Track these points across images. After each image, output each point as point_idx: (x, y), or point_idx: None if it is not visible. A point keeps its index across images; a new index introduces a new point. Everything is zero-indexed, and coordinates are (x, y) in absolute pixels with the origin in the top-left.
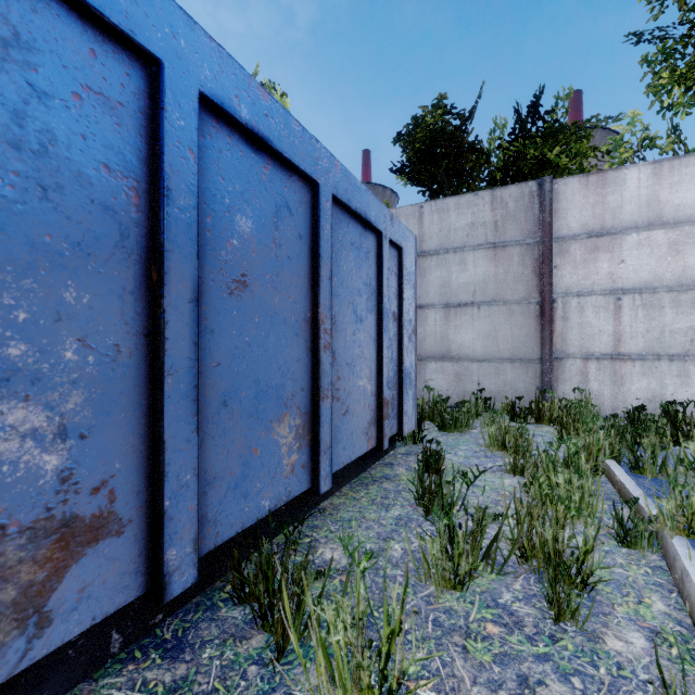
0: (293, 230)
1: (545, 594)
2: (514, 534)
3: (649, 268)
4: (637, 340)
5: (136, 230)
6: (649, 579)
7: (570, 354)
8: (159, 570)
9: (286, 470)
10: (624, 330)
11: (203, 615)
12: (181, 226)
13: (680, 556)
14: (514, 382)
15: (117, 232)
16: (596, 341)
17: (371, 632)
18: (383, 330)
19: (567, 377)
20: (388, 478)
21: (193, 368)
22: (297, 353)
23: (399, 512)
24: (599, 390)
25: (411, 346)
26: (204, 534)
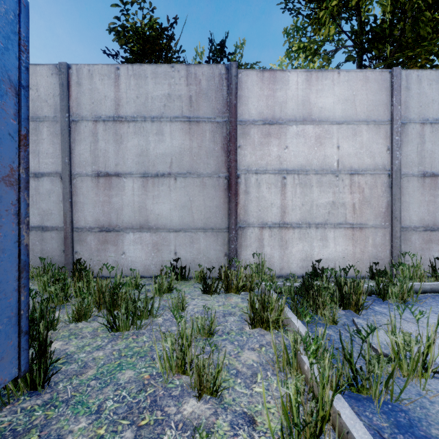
0: None
1: None
2: None
3: (304, 155)
4: (296, 212)
5: None
6: None
7: (251, 223)
8: None
9: None
10: (288, 204)
11: None
12: None
13: None
14: (206, 250)
15: None
16: (269, 212)
17: None
18: None
19: (248, 243)
20: None
21: None
22: None
23: None
24: (271, 253)
25: None
26: None
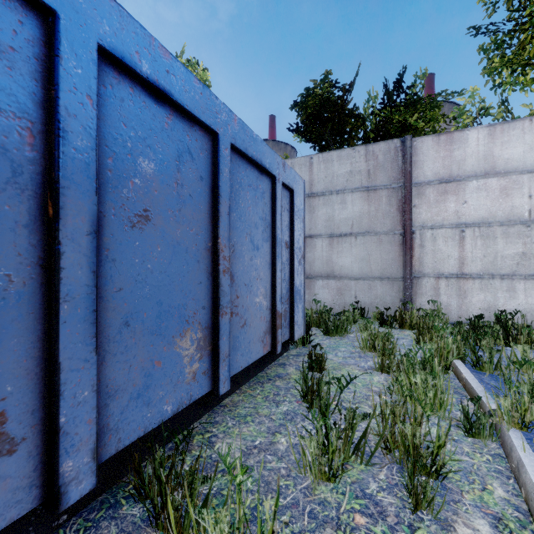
0: (195, 172)
1: (405, 483)
2: (379, 430)
3: (486, 208)
4: (477, 263)
5: (30, 168)
6: (491, 466)
7: (426, 274)
8: (54, 482)
9: (188, 378)
10: (467, 255)
11: (105, 513)
12: (79, 165)
13: (516, 448)
14: (383, 296)
15: (9, 169)
16: (445, 264)
17: (254, 526)
18: (277, 256)
19: (423, 291)
20: (280, 377)
21: (92, 294)
22: (198, 277)
23: (287, 407)
24: (448, 302)
25: (300, 269)
26: (105, 442)
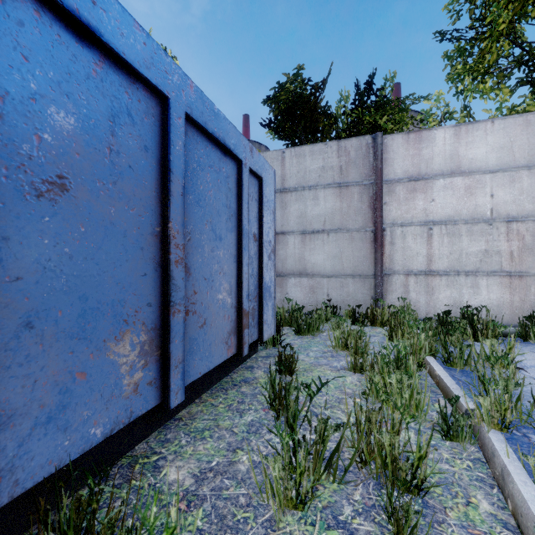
0: (137, 140)
1: (383, 503)
2: (354, 442)
3: (452, 206)
4: (444, 260)
5: None
6: (472, 474)
7: (396, 271)
8: None
9: (126, 390)
10: (434, 253)
11: None
12: None
13: (498, 452)
14: (354, 293)
15: None
16: (415, 261)
17: None
18: (243, 249)
19: (393, 289)
20: (247, 381)
21: None
22: (141, 267)
23: (252, 417)
24: (417, 298)
25: (270, 264)
26: None
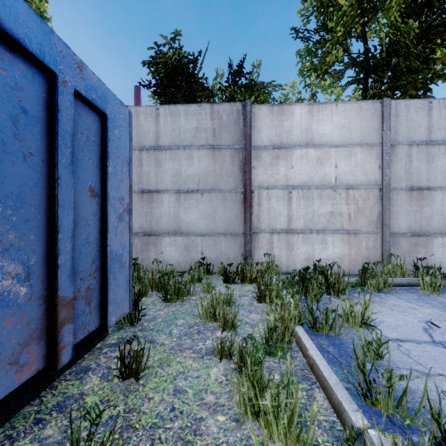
0: None
1: None
2: None
3: (307, 173)
4: (300, 220)
5: None
6: None
7: (262, 230)
8: None
9: None
10: (293, 213)
11: None
12: None
13: None
14: (227, 251)
15: None
16: (278, 220)
17: None
18: (59, 207)
19: (260, 246)
20: (63, 407)
21: None
22: None
23: None
24: (280, 254)
25: (122, 226)
26: None
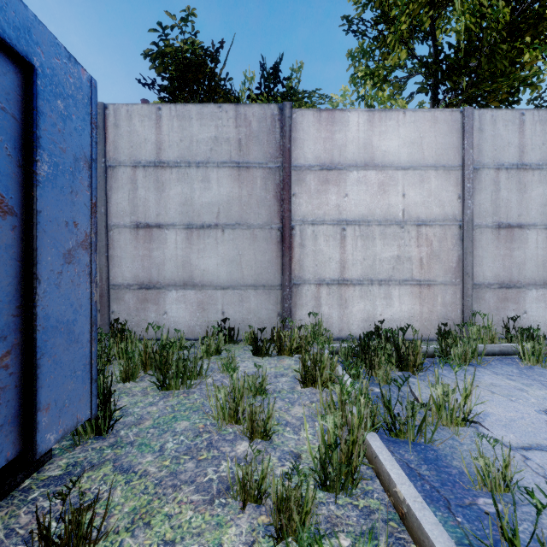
0: None
1: None
2: None
3: (366, 204)
4: (357, 267)
5: None
6: None
7: (306, 280)
8: None
9: None
10: (348, 258)
11: None
12: None
13: None
14: (257, 309)
15: None
16: (327, 268)
17: None
18: None
19: (304, 302)
20: None
21: None
22: None
23: None
24: (329, 313)
25: (73, 272)
26: None
